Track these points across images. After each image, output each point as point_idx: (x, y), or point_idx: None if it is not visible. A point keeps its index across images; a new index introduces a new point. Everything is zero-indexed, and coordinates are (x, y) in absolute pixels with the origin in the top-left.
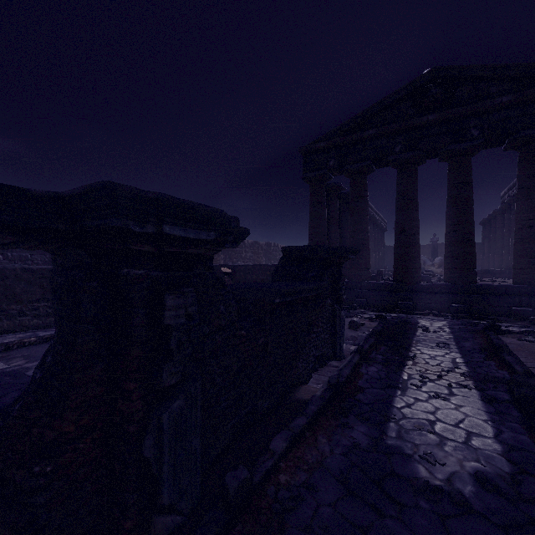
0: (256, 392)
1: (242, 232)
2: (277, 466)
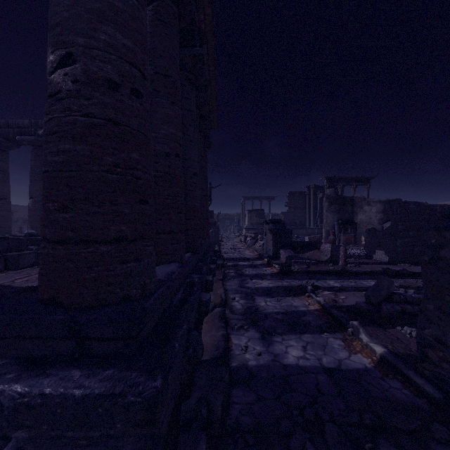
0: None
1: None
2: None
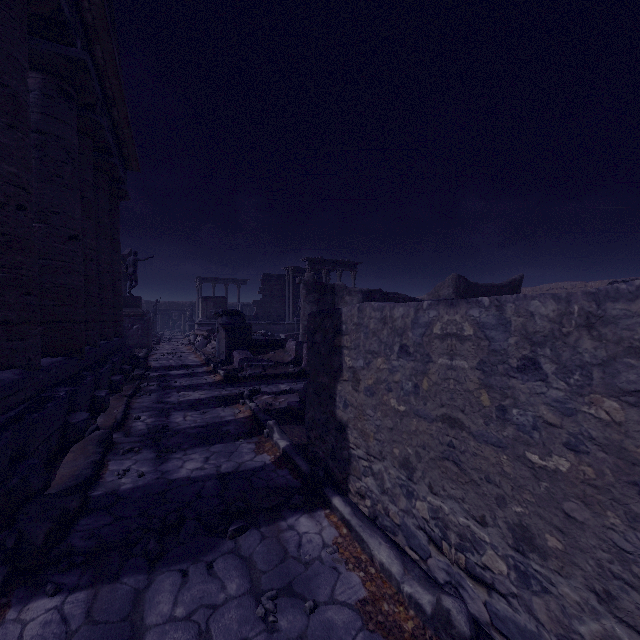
0: None
1: None
2: None
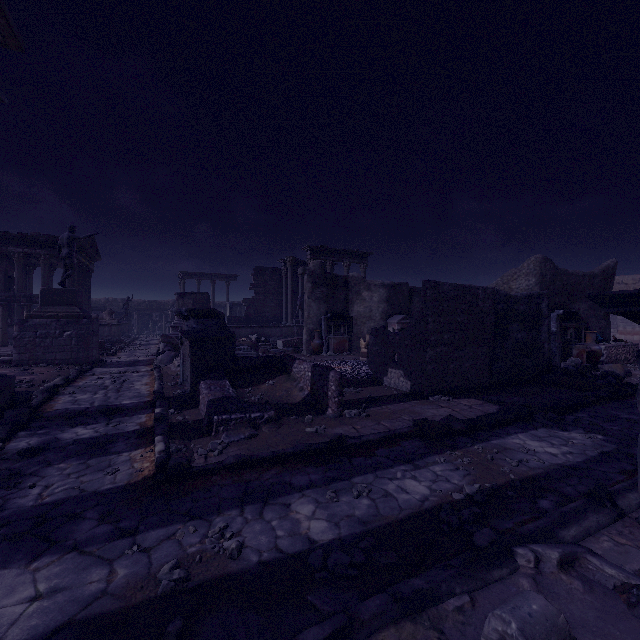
0: None
1: None
2: None
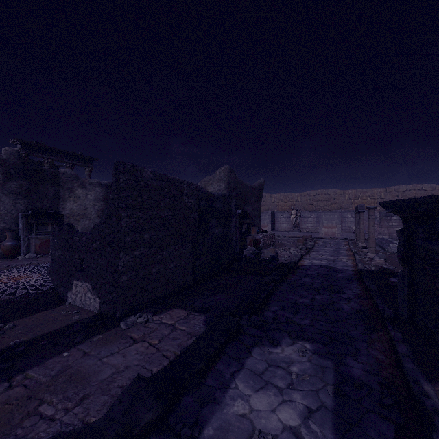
0: (436, 324)
1: (417, 201)
2: (389, 335)
